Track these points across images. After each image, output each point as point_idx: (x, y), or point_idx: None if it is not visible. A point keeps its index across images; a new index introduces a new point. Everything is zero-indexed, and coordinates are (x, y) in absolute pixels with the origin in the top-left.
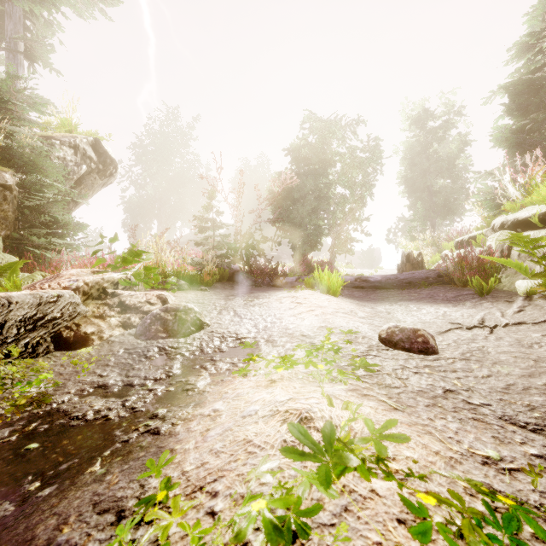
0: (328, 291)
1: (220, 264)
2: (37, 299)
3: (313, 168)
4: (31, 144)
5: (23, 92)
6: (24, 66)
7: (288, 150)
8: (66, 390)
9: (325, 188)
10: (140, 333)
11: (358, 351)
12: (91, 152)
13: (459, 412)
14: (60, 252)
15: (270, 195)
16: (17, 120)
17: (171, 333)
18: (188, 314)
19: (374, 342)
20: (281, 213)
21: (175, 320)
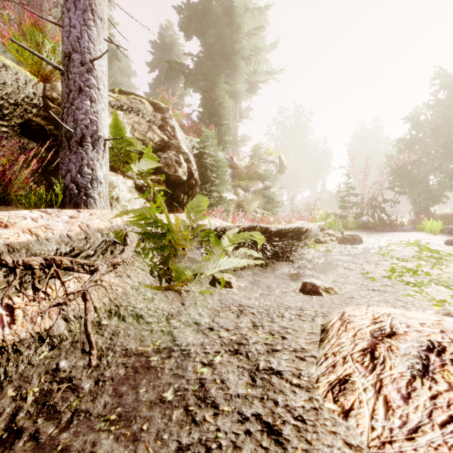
0: (431, 231)
1: (353, 218)
2: (317, 228)
3: (435, 130)
4: (264, 168)
5: (262, 147)
6: (238, 122)
7: (407, 118)
8: (331, 250)
9: (452, 144)
10: (340, 242)
11: (430, 245)
12: (277, 162)
13: (450, 250)
14: (276, 214)
15: (388, 159)
16: (261, 160)
17: (351, 242)
18: (357, 237)
19: (441, 244)
20: (399, 173)
21: (352, 238)
